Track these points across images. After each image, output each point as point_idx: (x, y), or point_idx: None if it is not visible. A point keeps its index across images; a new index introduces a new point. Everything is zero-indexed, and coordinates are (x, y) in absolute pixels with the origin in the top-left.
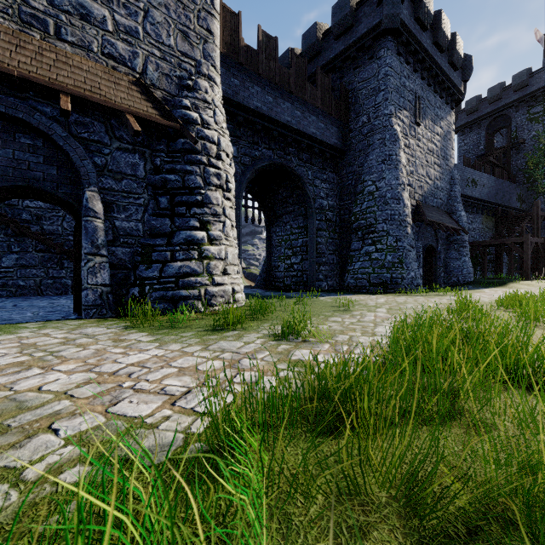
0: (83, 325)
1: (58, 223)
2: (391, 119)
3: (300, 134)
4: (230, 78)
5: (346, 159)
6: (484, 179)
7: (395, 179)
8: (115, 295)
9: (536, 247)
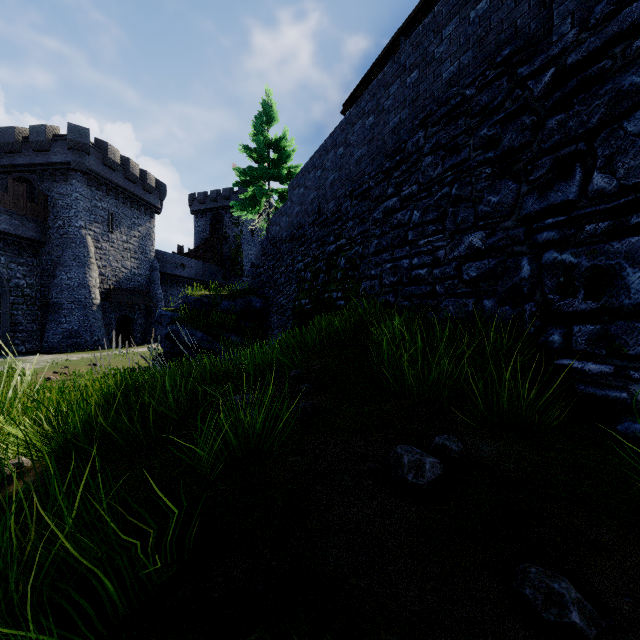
0: None
1: None
2: (81, 231)
3: None
4: None
5: (46, 248)
6: (193, 263)
7: (83, 273)
8: None
9: None
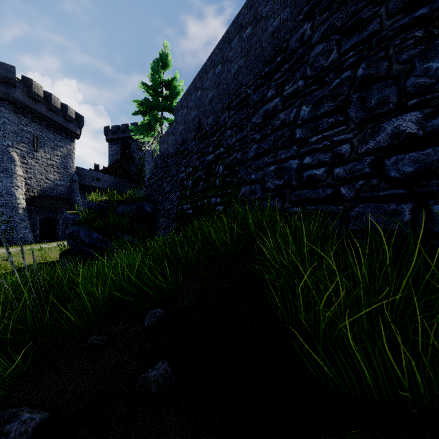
0: None
1: None
2: (8, 149)
3: None
4: None
5: None
6: (106, 177)
7: (10, 183)
8: None
9: None
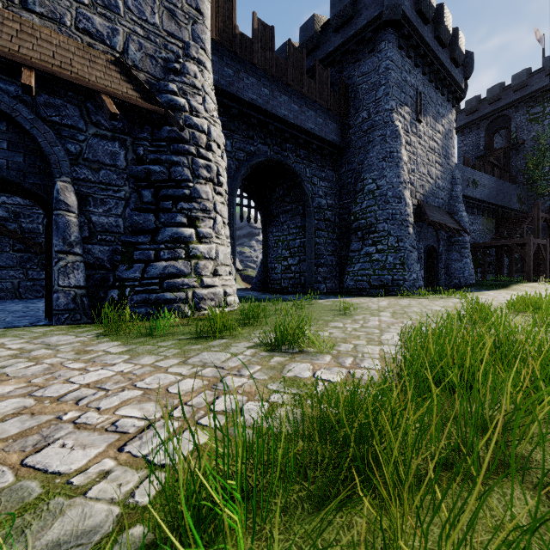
0: (49, 333)
1: (38, 221)
2: (392, 115)
3: (297, 130)
4: (223, 68)
5: (345, 157)
6: (485, 179)
7: (396, 177)
8: (91, 298)
9: (536, 249)
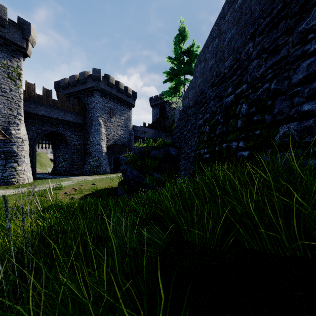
0: None
1: None
2: (98, 118)
3: (63, 121)
4: (30, 105)
5: (85, 127)
6: (150, 131)
7: (99, 138)
8: None
9: None
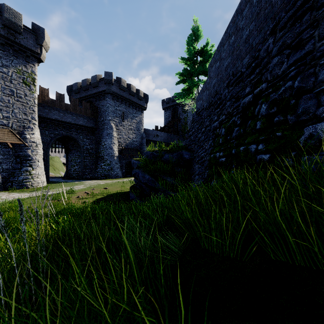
0: None
1: None
2: (110, 121)
3: (75, 125)
4: (44, 110)
5: (97, 131)
6: (162, 134)
7: (110, 141)
8: (3, 185)
9: None
